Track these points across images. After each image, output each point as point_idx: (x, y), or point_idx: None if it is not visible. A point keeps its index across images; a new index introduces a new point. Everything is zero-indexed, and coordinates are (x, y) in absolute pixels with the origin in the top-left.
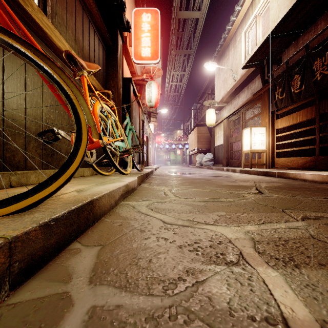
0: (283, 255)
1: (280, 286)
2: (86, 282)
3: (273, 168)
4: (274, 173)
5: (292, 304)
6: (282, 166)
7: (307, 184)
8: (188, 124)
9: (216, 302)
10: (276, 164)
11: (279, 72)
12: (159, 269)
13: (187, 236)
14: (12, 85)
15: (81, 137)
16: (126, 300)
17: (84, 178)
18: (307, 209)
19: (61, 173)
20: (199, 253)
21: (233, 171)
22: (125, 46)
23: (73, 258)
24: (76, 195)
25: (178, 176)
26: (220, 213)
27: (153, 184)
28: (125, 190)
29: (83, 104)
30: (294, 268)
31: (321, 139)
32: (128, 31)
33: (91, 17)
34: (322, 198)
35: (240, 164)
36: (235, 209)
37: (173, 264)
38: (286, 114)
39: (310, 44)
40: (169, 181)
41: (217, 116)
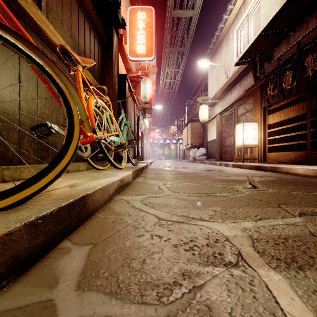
0: (285, 255)
1: (285, 292)
2: (74, 287)
3: (265, 162)
4: (267, 168)
5: (302, 315)
6: (273, 160)
7: (300, 178)
8: (182, 120)
9: (216, 313)
10: (268, 158)
11: (271, 68)
12: (153, 271)
13: (182, 233)
14: (5, 79)
15: (73, 131)
16: (116, 309)
17: (79, 172)
18: (303, 204)
19: (51, 168)
20: (195, 253)
21: (226, 166)
22: (120, 44)
23: (62, 259)
24: (68, 190)
25: (172, 170)
26: (215, 208)
27: (148, 178)
28: (120, 185)
29: (76, 98)
30: (298, 271)
31: (312, 134)
32: (124, 28)
33: (87, 13)
34: (316, 192)
35: (232, 158)
36: (230, 204)
37: (168, 265)
38: (277, 109)
39: (301, 41)
40: (163, 175)
41: (210, 112)
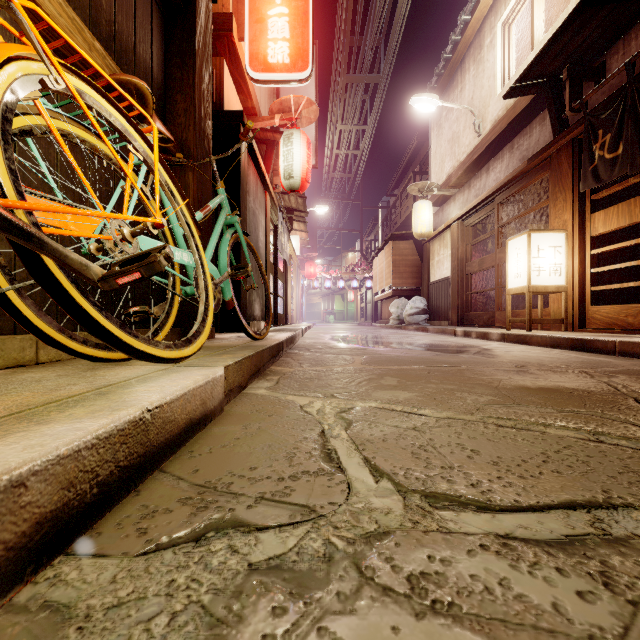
0: None
1: None
2: None
3: (586, 330)
4: (611, 345)
5: None
6: (608, 325)
7: None
8: (371, 240)
9: None
10: (591, 320)
11: (599, 98)
12: None
13: None
14: None
15: None
16: None
17: (9, 374)
18: None
19: None
20: None
21: (483, 338)
22: (228, 38)
23: None
24: None
25: (356, 349)
26: None
27: (288, 382)
28: (115, 462)
29: None
30: None
31: None
32: None
33: None
34: None
35: (491, 320)
36: None
37: None
38: (612, 200)
39: None
40: (336, 370)
41: (435, 218)
